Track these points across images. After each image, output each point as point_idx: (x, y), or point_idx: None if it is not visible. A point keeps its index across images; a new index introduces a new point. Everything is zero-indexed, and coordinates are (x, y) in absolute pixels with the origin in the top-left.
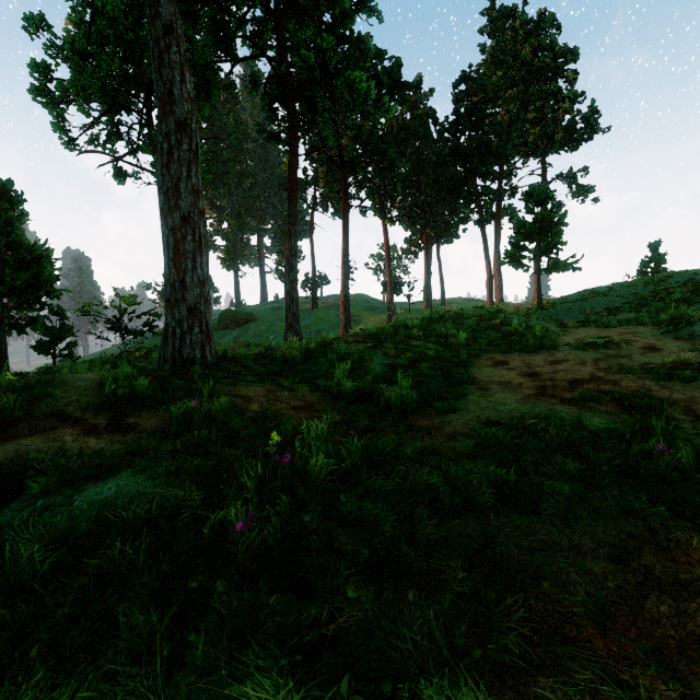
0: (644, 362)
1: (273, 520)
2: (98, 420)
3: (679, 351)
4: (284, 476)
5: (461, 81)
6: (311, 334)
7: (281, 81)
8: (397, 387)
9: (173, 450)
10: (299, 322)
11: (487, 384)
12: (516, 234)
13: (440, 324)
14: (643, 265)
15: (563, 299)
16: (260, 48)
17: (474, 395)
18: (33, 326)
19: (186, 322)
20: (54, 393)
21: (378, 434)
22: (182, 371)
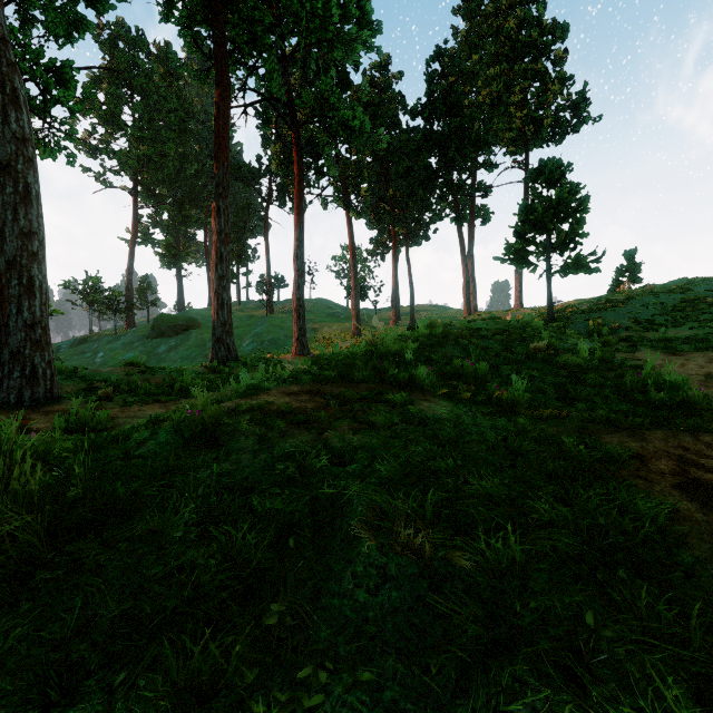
0: None
1: None
2: None
3: None
4: None
5: (435, 58)
6: (263, 343)
7: None
8: None
9: None
10: (232, 334)
11: None
12: (523, 222)
13: (446, 347)
14: (619, 273)
15: (571, 308)
16: None
17: None
18: None
19: None
20: None
21: None
22: None
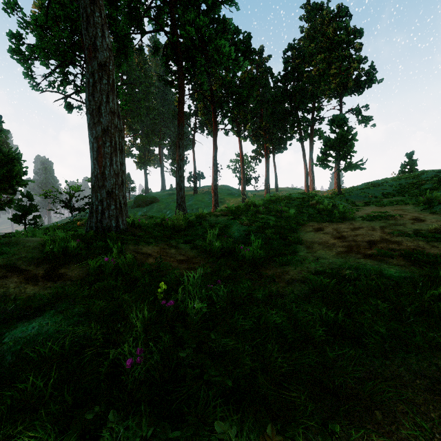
0: (415, 229)
1: (157, 354)
2: (38, 271)
3: (437, 221)
4: (168, 315)
5: (288, 49)
6: (193, 210)
7: (173, 46)
8: (250, 246)
9: (88, 294)
10: (185, 202)
11: (311, 244)
12: (324, 146)
13: (276, 203)
14: (403, 167)
15: (354, 188)
16: (160, 24)
17: (303, 251)
18: (9, 205)
19: (105, 201)
20: (9, 251)
21: (238, 281)
22: (102, 235)
